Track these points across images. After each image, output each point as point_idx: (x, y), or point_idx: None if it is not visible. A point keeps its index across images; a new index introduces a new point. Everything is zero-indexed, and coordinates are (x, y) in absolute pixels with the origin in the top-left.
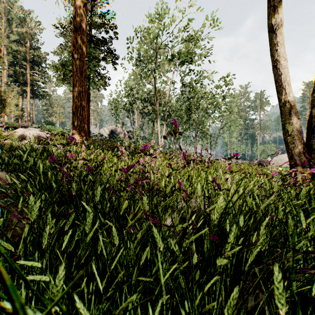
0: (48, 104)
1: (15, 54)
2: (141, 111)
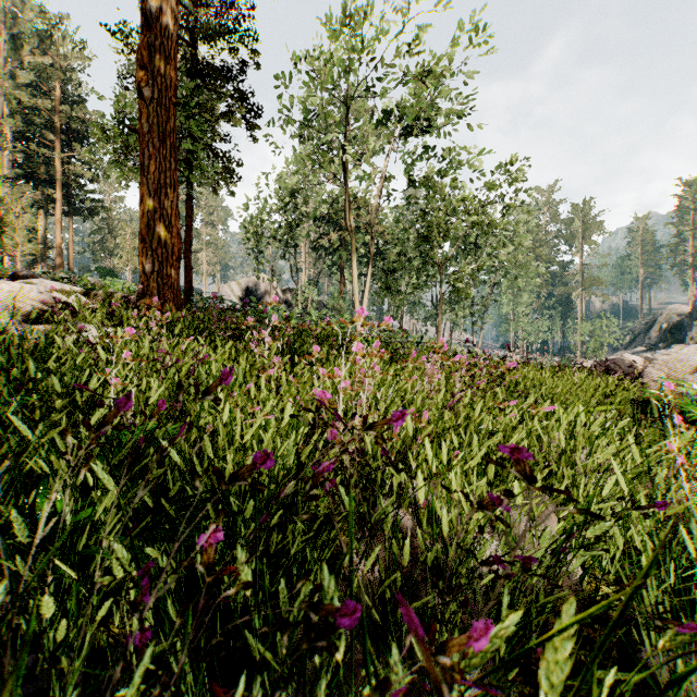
0: (105, 230)
1: (28, 116)
2: (316, 244)
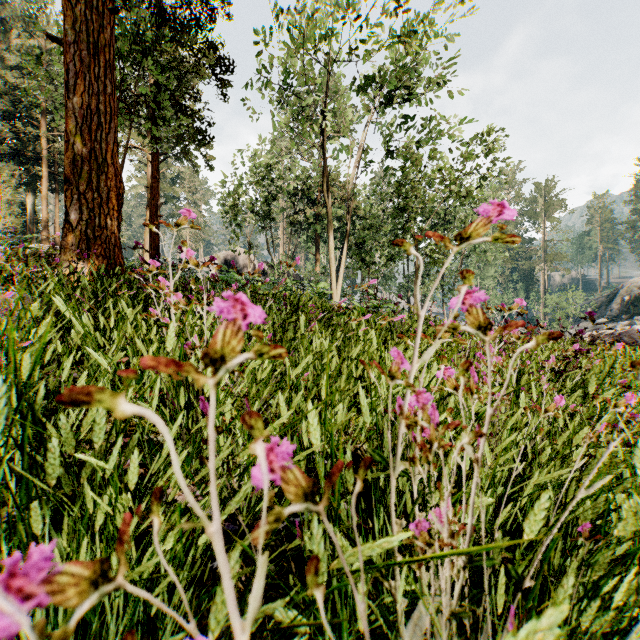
0: None
1: (16, 96)
2: (292, 219)
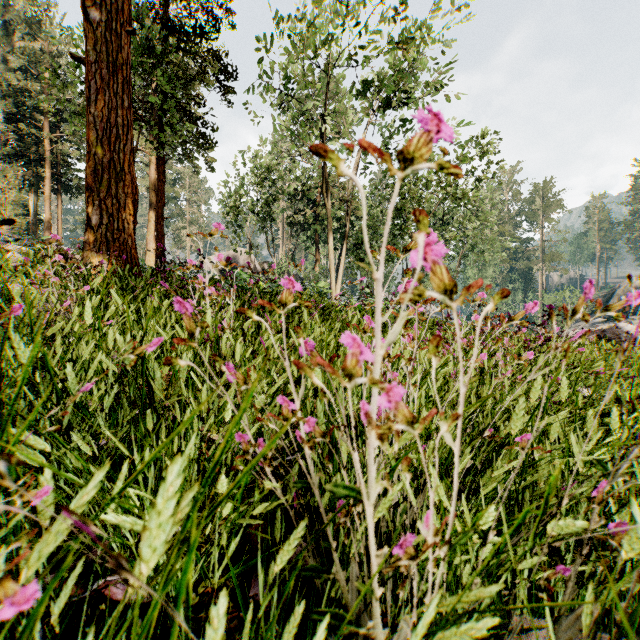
0: None
1: (19, 98)
2: (292, 219)
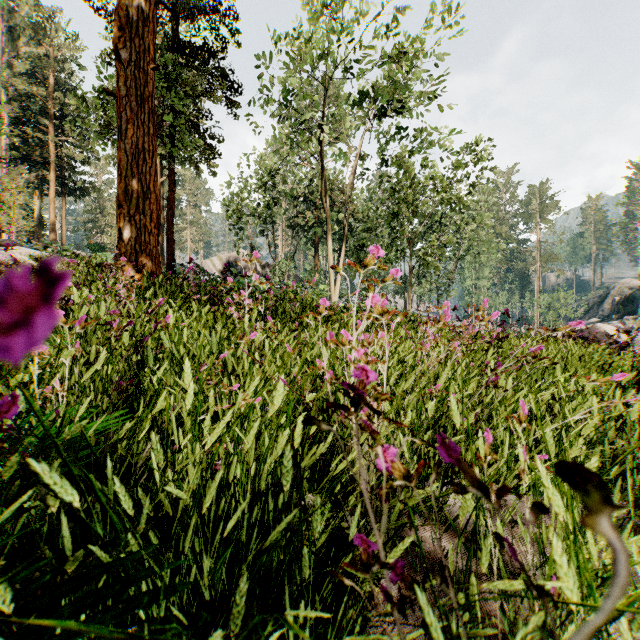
0: (96, 209)
1: (24, 102)
2: (292, 222)
